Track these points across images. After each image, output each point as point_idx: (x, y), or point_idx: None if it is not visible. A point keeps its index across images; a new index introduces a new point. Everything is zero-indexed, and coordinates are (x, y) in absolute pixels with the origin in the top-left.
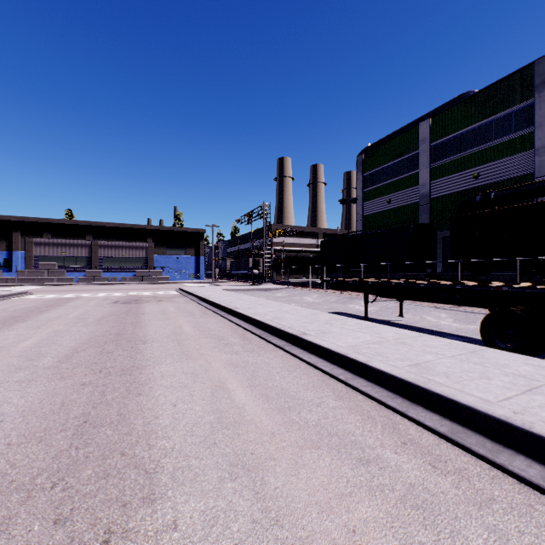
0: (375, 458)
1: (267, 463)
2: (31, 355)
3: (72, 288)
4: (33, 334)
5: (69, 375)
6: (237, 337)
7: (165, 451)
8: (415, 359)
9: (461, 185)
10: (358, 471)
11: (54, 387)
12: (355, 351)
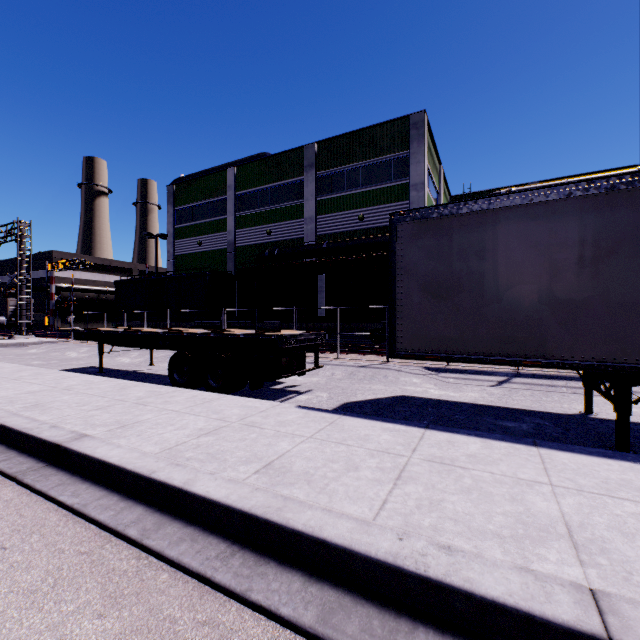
0: None
1: None
2: None
3: None
4: None
5: None
6: None
7: None
8: (44, 401)
9: (260, 238)
10: None
11: None
12: None
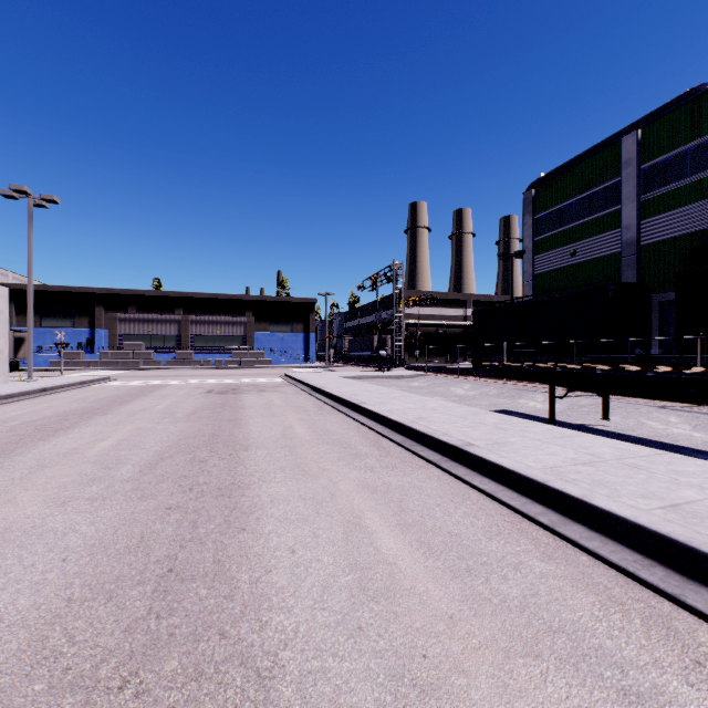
0: (653, 692)
1: (454, 680)
2: (107, 461)
3: (160, 373)
4: (113, 432)
5: (152, 492)
6: (368, 445)
7: (285, 636)
8: (666, 496)
9: (691, 224)
10: None
11: (133, 509)
12: (558, 477)
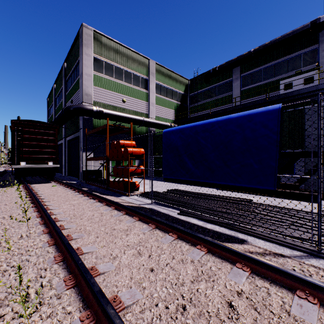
0: None
1: None
2: None
3: None
4: None
5: None
6: None
7: None
8: None
9: None
10: None
11: None
12: None
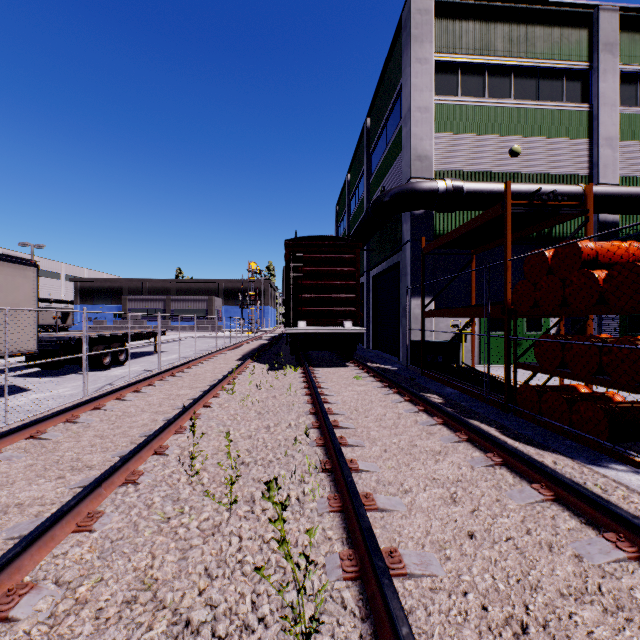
0: None
1: None
2: None
3: None
4: None
5: None
6: None
7: None
8: None
9: None
10: None
11: None
12: None
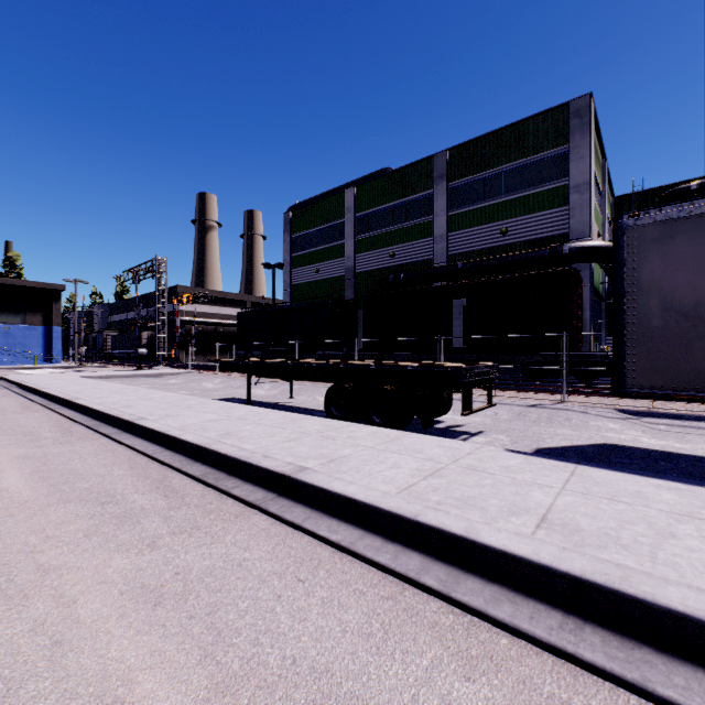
0: (120, 500)
1: (2, 519)
2: None
3: None
4: None
5: None
6: (56, 431)
7: None
8: (232, 430)
9: (381, 262)
10: (94, 509)
11: None
12: (180, 428)
